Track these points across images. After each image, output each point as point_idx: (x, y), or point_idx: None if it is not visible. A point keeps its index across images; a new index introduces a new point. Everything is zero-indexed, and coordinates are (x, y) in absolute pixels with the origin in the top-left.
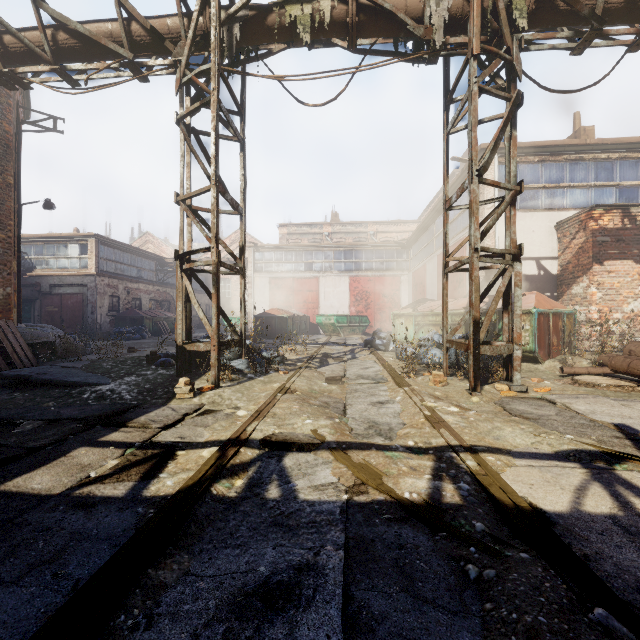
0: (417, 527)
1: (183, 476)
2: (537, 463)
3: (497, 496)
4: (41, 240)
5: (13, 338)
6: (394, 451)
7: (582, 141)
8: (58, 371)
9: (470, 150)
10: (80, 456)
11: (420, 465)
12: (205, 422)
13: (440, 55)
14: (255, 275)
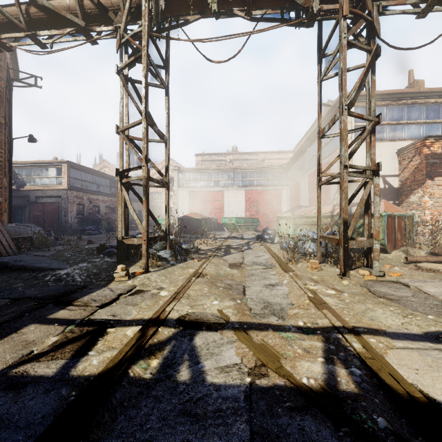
0: (318, 418)
1: (108, 355)
2: (413, 345)
3: (389, 383)
4: (30, 165)
5: (1, 234)
6: (288, 332)
7: (417, 90)
8: (30, 259)
9: (341, 89)
10: (28, 332)
11: (312, 346)
12: (134, 301)
13: (316, 20)
14: (179, 189)
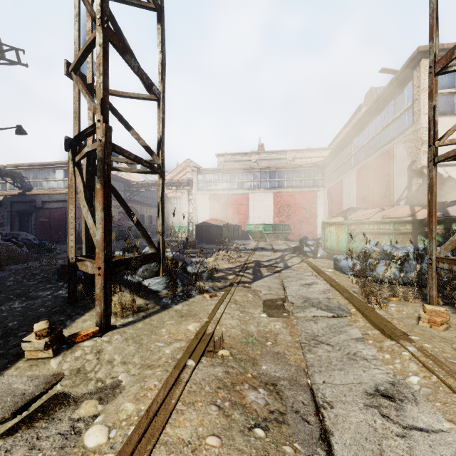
0: None
1: None
2: None
3: None
4: (37, 167)
5: None
6: None
7: None
8: None
9: None
10: None
11: None
12: None
13: None
14: (198, 193)
